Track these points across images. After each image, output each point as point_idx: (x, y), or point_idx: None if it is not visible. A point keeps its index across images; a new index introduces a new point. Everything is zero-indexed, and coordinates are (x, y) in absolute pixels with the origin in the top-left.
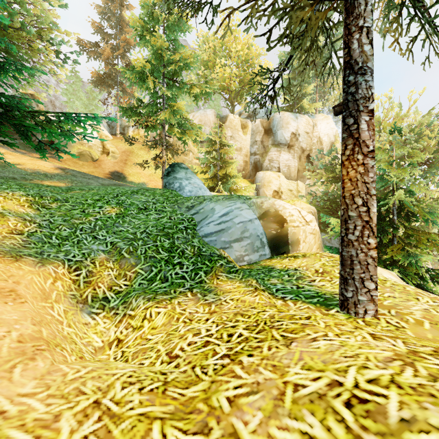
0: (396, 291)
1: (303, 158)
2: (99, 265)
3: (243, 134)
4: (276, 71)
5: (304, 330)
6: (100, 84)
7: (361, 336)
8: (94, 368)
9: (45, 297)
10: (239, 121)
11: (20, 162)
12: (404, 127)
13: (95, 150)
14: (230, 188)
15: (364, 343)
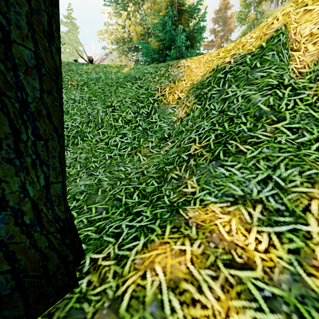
0: None
1: None
2: None
3: None
4: None
5: None
6: None
7: None
8: None
9: None
10: None
11: None
12: None
13: None
14: None
15: None
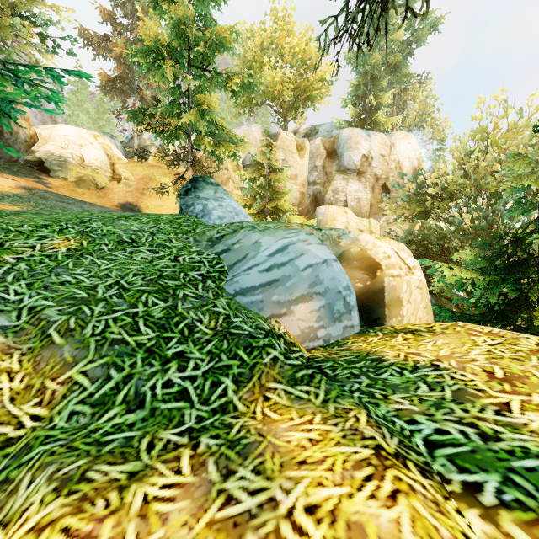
0: None
1: (377, 189)
2: None
3: (299, 158)
4: None
5: None
6: (111, 89)
7: None
8: None
9: None
10: (294, 141)
11: None
12: (523, 140)
13: (102, 175)
14: None
15: None
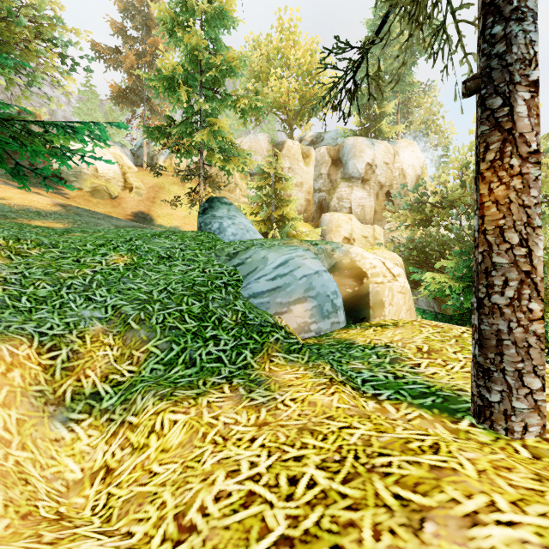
0: None
1: (381, 196)
2: (91, 341)
3: (305, 166)
4: (360, 48)
5: (442, 486)
6: (121, 100)
7: None
8: None
9: None
10: (300, 149)
11: (5, 196)
12: None
13: (114, 185)
14: (288, 234)
15: None
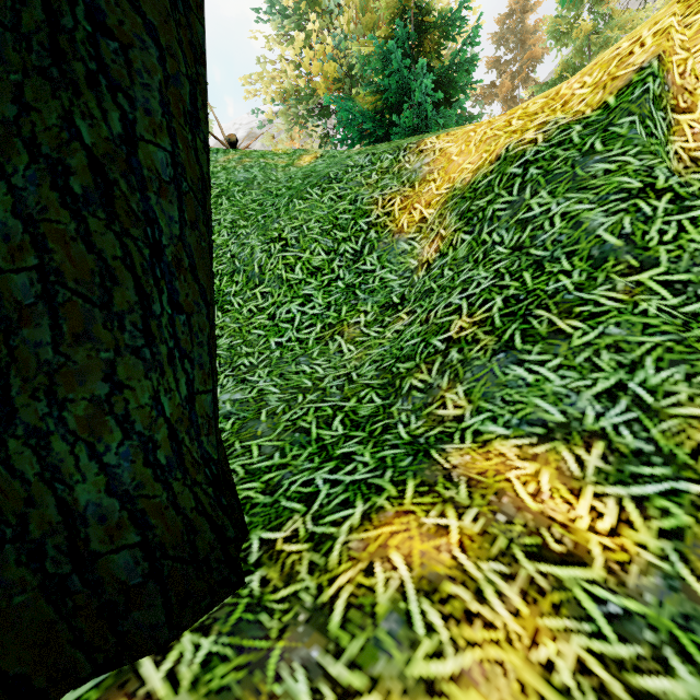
0: None
1: None
2: None
3: None
4: None
5: None
6: None
7: None
8: None
9: None
10: None
11: None
12: None
13: None
14: None
15: None
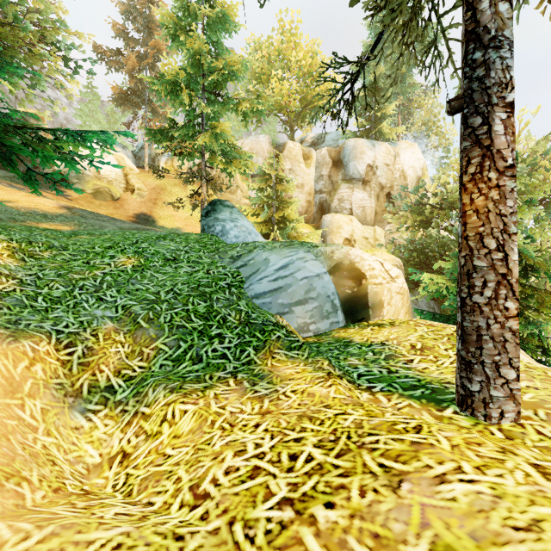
0: (535, 379)
1: (382, 197)
2: (104, 339)
3: (306, 167)
4: (357, 63)
5: (419, 456)
6: (123, 102)
7: (521, 471)
8: (56, 529)
9: (12, 389)
10: (301, 150)
11: (11, 198)
12: None
13: (116, 186)
14: (289, 236)
15: (534, 489)
